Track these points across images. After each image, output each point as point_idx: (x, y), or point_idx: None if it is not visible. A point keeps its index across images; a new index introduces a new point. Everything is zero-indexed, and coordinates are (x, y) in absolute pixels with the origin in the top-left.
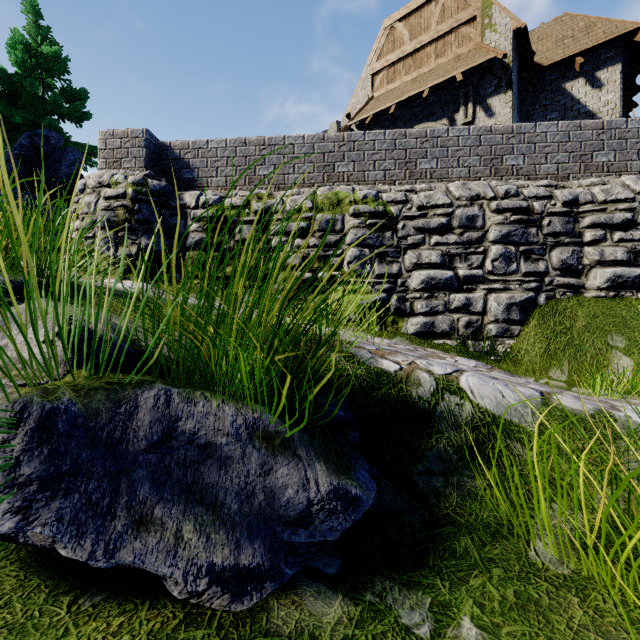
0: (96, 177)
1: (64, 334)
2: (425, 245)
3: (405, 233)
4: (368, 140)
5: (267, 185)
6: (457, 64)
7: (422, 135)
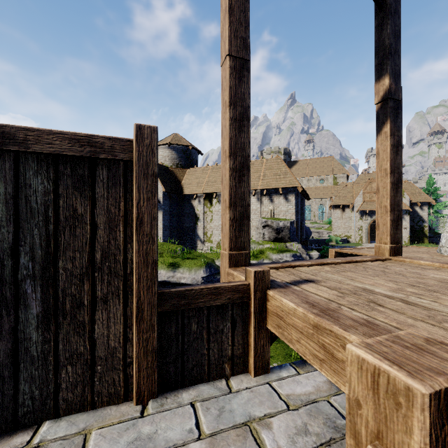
0: None
1: None
2: None
3: None
4: None
5: None
6: None
7: None
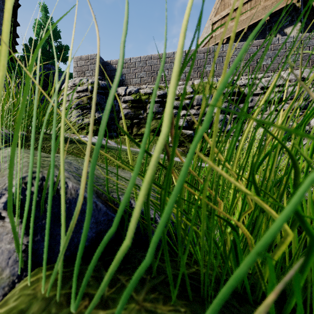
0: (72, 81)
1: (16, 205)
2: (267, 111)
3: (253, 104)
4: (225, 50)
5: (163, 81)
6: (265, 11)
7: (260, 44)
